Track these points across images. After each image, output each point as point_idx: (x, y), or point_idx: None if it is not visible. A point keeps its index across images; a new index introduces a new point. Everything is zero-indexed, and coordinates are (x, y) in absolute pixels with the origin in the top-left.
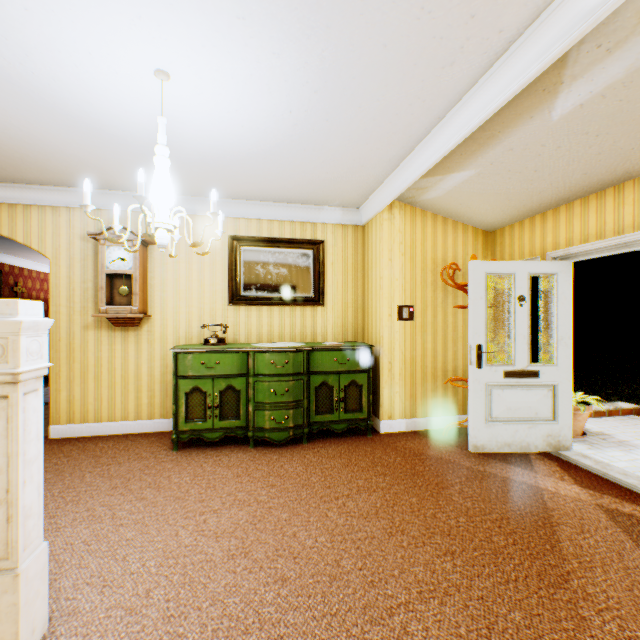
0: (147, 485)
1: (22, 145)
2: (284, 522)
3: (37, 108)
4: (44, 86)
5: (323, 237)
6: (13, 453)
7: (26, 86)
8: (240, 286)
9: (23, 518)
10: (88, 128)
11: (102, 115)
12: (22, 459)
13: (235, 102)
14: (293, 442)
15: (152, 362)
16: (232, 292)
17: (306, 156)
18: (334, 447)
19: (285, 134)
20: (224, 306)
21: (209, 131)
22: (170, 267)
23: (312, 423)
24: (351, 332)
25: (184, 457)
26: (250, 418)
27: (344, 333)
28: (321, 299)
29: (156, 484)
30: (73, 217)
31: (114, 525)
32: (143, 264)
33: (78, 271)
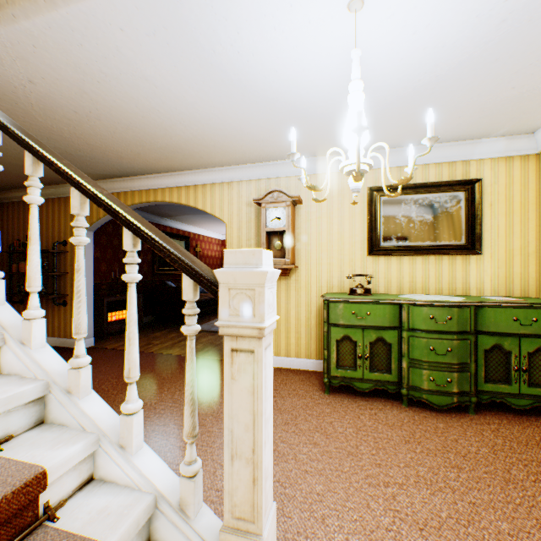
0: (314, 428)
1: (216, 133)
2: (509, 538)
3: (233, 91)
4: (243, 65)
5: (477, 175)
6: (257, 412)
7: (230, 70)
8: (379, 236)
9: (263, 481)
10: (266, 101)
11: (281, 82)
12: (263, 418)
13: (430, 12)
14: (453, 409)
15: (298, 307)
16: (371, 243)
17: (493, 69)
18: (518, 428)
19: (478, 42)
20: (362, 257)
21: (380, 68)
22: (313, 223)
23: (479, 391)
24: (518, 285)
25: (337, 403)
26: (403, 374)
27: (507, 286)
28: (475, 246)
29: (322, 429)
30: (241, 189)
31: (299, 469)
32: (292, 221)
33: (244, 231)
